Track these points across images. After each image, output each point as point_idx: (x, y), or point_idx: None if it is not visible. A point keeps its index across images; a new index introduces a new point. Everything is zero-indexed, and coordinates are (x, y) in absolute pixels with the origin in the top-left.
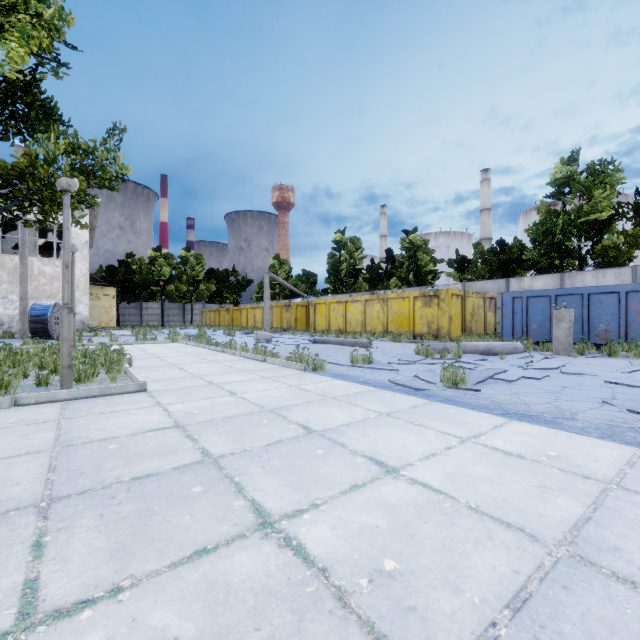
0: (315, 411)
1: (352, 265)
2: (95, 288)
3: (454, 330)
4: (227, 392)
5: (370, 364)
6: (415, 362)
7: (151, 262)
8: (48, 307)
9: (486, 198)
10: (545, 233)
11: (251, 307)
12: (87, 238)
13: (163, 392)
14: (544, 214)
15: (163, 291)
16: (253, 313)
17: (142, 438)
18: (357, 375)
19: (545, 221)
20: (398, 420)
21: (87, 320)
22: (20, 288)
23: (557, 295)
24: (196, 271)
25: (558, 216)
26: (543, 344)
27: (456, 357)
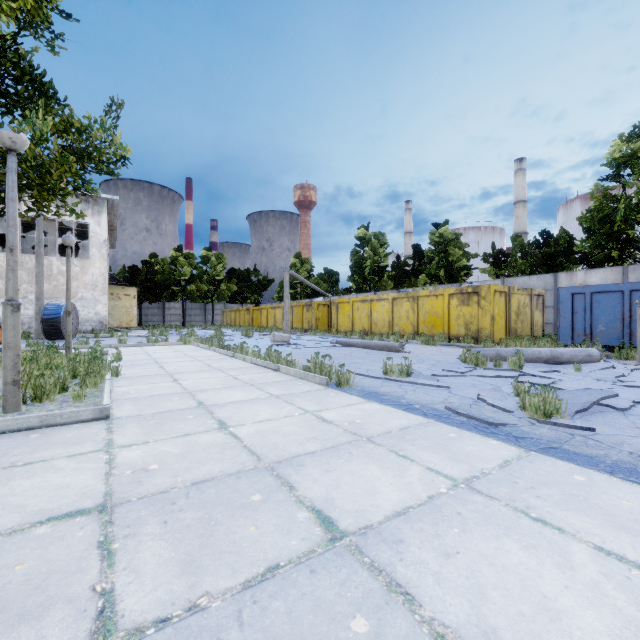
0: (342, 471)
1: (376, 262)
2: (116, 288)
3: (497, 332)
4: (216, 423)
5: (409, 376)
6: (465, 373)
7: (172, 262)
8: (61, 307)
9: (521, 189)
10: (602, 220)
11: (271, 307)
12: (105, 237)
13: (129, 421)
14: (599, 199)
15: (184, 291)
16: (273, 313)
17: (17, 545)
18: (395, 394)
19: (601, 207)
20: (494, 503)
21: (105, 320)
22: (36, 287)
23: (632, 290)
24: (217, 271)
25: (617, 201)
26: (612, 349)
27: (516, 367)
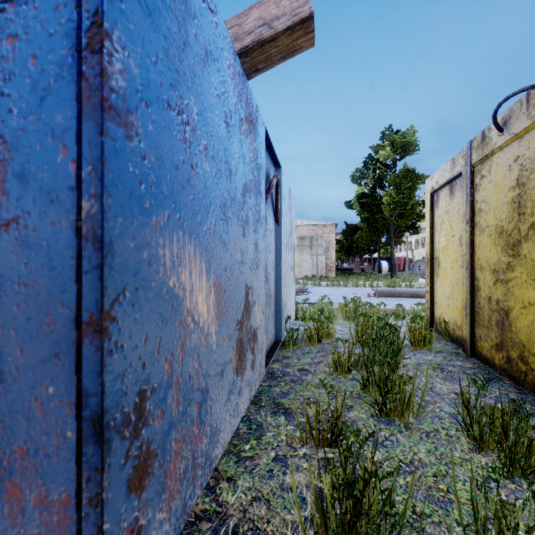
0: None
1: None
2: None
3: (444, 299)
4: None
5: None
6: None
7: None
8: None
9: None
10: None
11: None
12: None
13: None
14: None
15: None
16: None
17: None
18: None
19: None
20: None
21: None
22: None
23: None
24: None
25: None
26: None
27: None
